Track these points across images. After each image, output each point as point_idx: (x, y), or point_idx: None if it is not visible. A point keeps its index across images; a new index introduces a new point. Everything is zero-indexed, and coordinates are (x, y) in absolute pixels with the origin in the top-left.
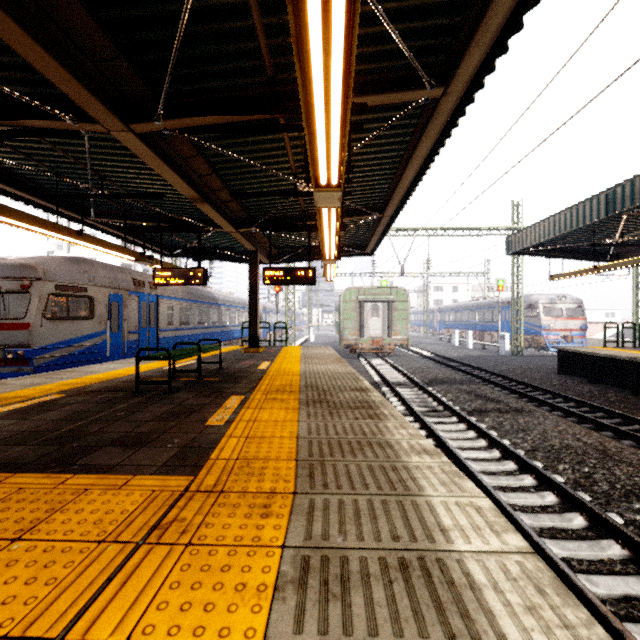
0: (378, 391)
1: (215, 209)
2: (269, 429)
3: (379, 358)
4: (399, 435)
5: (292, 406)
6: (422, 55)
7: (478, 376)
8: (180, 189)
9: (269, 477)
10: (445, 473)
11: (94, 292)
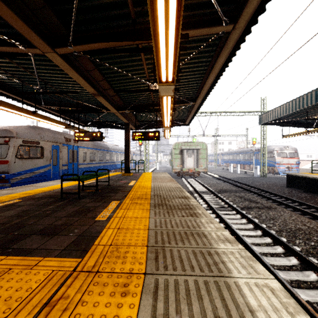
0: (192, 196)
1: (106, 100)
2: (132, 223)
3: (192, 178)
4: (209, 228)
5: (146, 207)
6: (221, 5)
7: (244, 188)
8: (86, 88)
9: (129, 259)
10: (243, 257)
11: (43, 144)
